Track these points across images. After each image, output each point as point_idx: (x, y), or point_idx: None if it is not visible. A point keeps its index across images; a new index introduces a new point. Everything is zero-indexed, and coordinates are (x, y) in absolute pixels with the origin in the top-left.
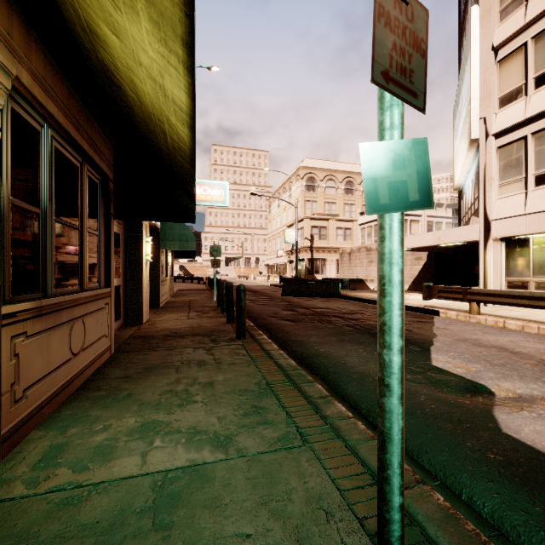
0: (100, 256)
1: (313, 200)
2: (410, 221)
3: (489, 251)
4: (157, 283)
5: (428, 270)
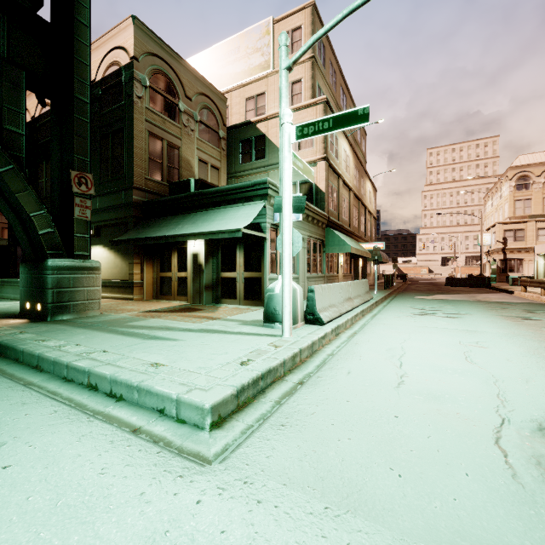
0: (349, 267)
1: (526, 198)
2: None
3: None
4: (365, 275)
5: None
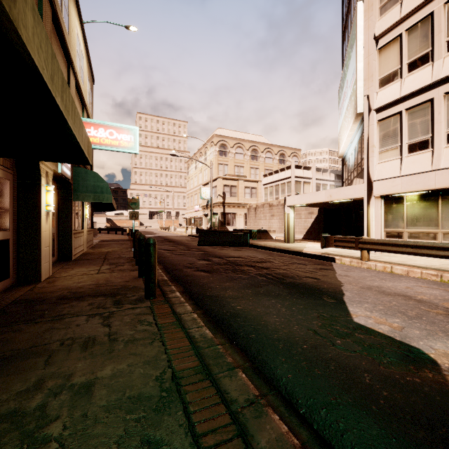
0: None
1: (225, 163)
2: (303, 183)
3: (371, 207)
4: (69, 236)
5: (319, 222)
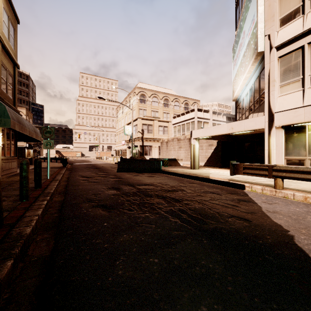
0: None
1: (144, 109)
2: (203, 122)
3: (272, 136)
4: None
5: (218, 152)
